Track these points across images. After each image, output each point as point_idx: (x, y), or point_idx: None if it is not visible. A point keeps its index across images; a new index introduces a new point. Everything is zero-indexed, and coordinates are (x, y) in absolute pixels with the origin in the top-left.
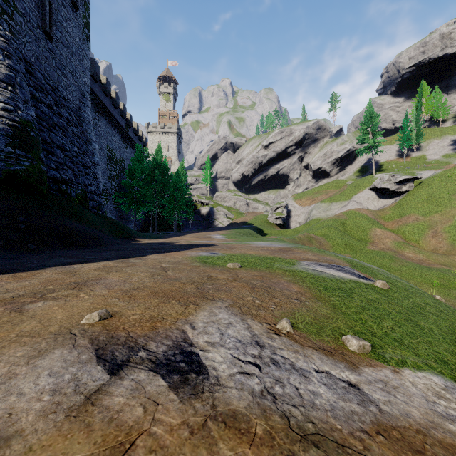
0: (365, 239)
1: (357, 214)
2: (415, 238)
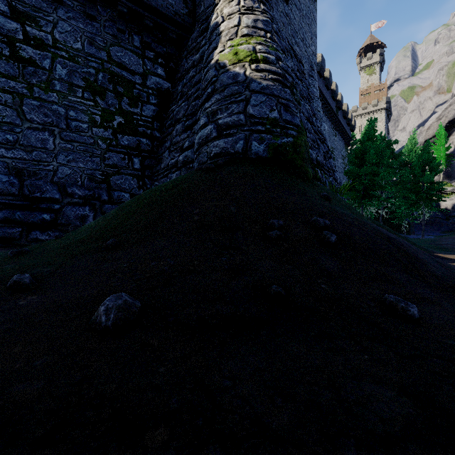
0: None
1: None
2: None
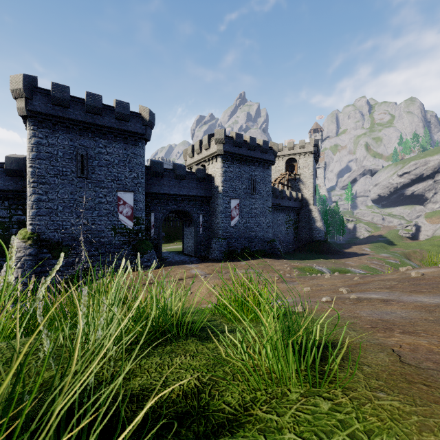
0: None
1: None
2: None
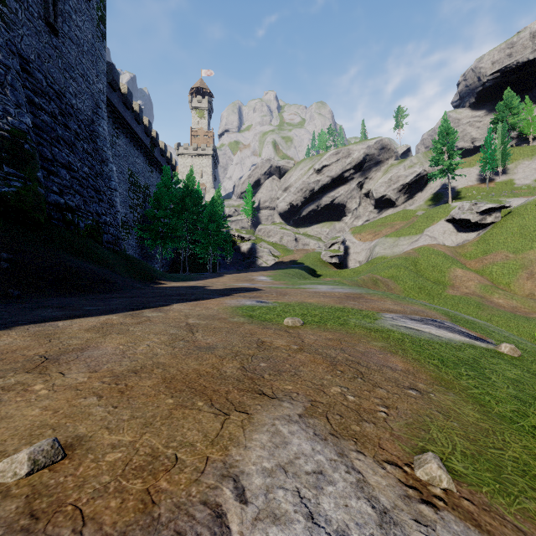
0: (443, 281)
1: (431, 250)
2: (505, 280)
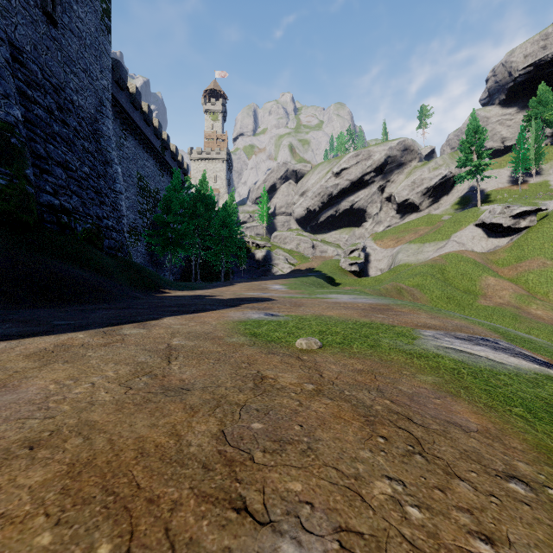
0: (474, 290)
1: (460, 257)
2: (543, 289)
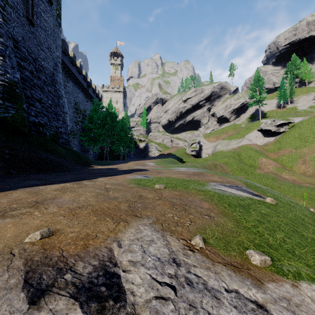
0: (255, 165)
1: (248, 147)
2: (290, 164)
